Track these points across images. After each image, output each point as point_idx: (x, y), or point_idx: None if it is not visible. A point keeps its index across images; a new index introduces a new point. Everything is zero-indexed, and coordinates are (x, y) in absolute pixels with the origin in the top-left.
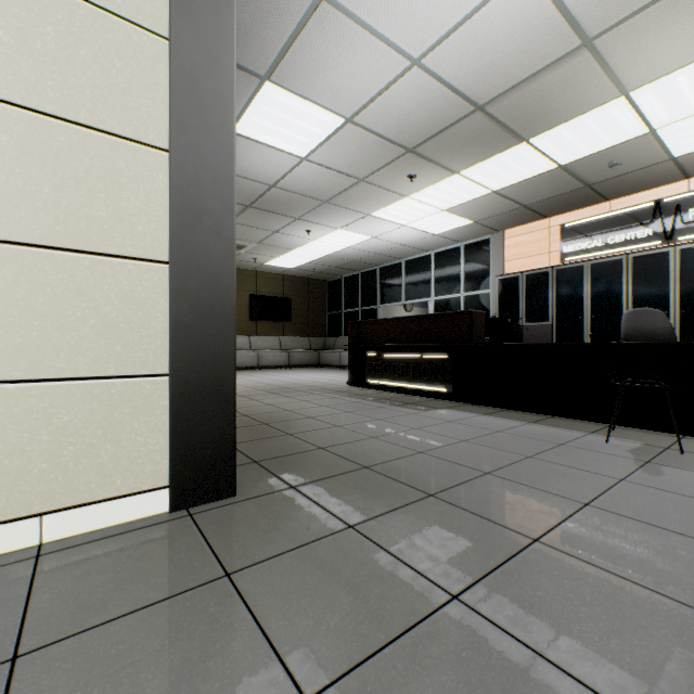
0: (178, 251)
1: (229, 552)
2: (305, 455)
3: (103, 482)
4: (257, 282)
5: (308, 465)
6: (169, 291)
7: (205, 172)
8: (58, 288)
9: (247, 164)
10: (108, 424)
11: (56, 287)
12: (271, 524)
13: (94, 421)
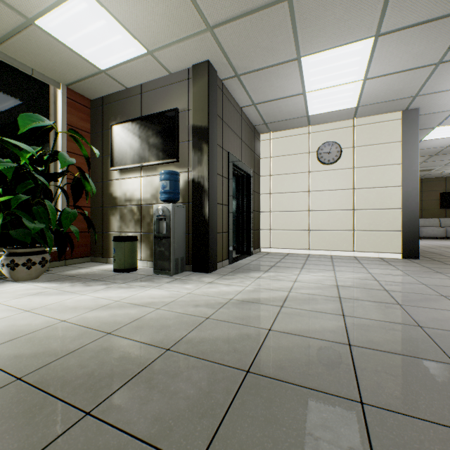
0: (403, 206)
1: (415, 262)
2: (446, 259)
3: (388, 249)
4: (445, 184)
5: (445, 260)
6: (401, 214)
7: (410, 188)
8: (381, 216)
9: (430, 145)
10: (389, 239)
11: (380, 216)
12: (426, 262)
13: (387, 238)
